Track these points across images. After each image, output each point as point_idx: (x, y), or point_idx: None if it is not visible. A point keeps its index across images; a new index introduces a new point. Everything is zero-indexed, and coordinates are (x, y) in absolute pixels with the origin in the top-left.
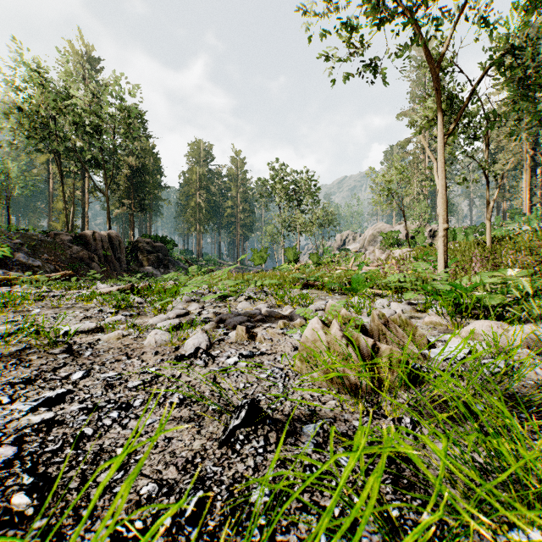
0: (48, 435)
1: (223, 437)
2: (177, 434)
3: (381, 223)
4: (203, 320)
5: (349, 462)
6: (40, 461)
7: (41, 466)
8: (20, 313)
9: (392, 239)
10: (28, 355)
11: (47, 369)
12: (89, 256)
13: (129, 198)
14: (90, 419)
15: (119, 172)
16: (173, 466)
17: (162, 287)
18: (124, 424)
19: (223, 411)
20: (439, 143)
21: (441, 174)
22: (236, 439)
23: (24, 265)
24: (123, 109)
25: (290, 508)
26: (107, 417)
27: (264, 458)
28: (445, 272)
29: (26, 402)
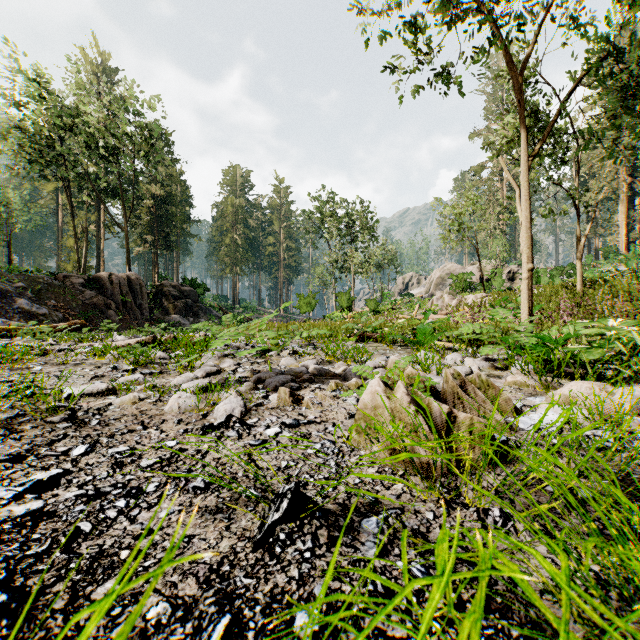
0: (34, 532)
1: (258, 536)
2: (200, 530)
3: (451, 263)
4: (238, 380)
5: (433, 595)
6: (18, 570)
7: (19, 576)
8: (18, 371)
9: (464, 282)
10: (21, 424)
11: (41, 442)
12: (104, 302)
13: (152, 234)
14: (89, 510)
15: (141, 203)
16: (192, 576)
17: (190, 339)
18: (132, 517)
19: (260, 500)
20: (523, 166)
21: (525, 204)
22: (276, 538)
23: (27, 313)
24: (145, 128)
25: (346, 639)
26: (111, 506)
27: (312, 566)
28: (529, 321)
29: (10, 487)
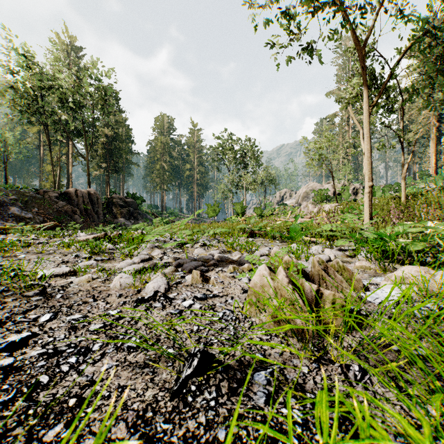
0: (4, 383)
1: (175, 387)
2: (131, 381)
3: (313, 182)
4: (164, 264)
5: None
6: None
7: None
8: (8, 258)
9: (322, 195)
10: (5, 297)
11: (18, 311)
12: (72, 209)
13: (105, 162)
14: (48, 365)
15: (97, 140)
16: (123, 421)
17: (130, 235)
18: (80, 370)
19: (176, 359)
20: (365, 113)
21: (367, 140)
22: (188, 390)
23: (18, 217)
24: (100, 89)
25: None
26: (65, 362)
27: (216, 413)
28: (370, 223)
29: None
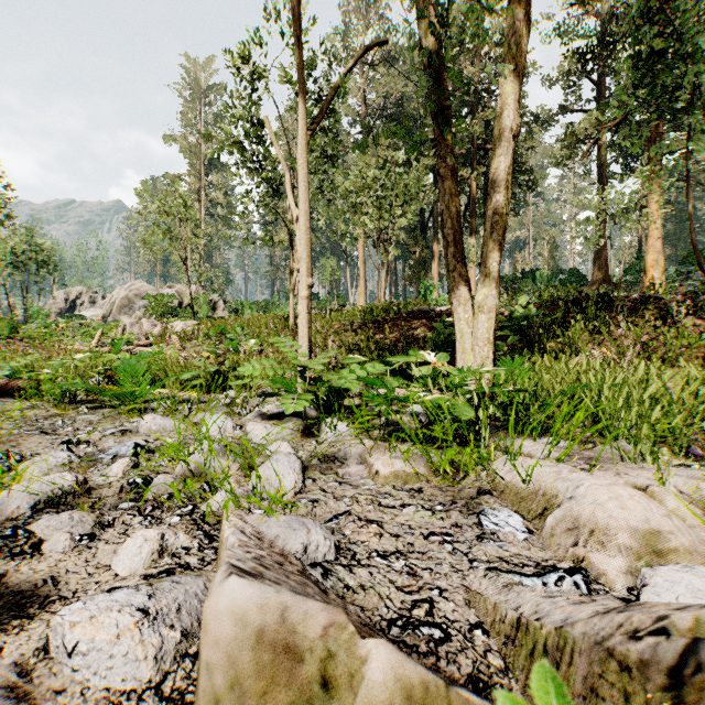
0: None
1: None
2: None
3: (141, 282)
4: None
5: None
6: None
7: None
8: None
9: (164, 306)
10: None
11: None
12: None
13: None
14: None
15: None
16: None
17: None
18: None
19: None
20: (303, 141)
21: (305, 194)
22: None
23: None
24: None
25: None
26: None
27: None
28: (309, 356)
29: None
